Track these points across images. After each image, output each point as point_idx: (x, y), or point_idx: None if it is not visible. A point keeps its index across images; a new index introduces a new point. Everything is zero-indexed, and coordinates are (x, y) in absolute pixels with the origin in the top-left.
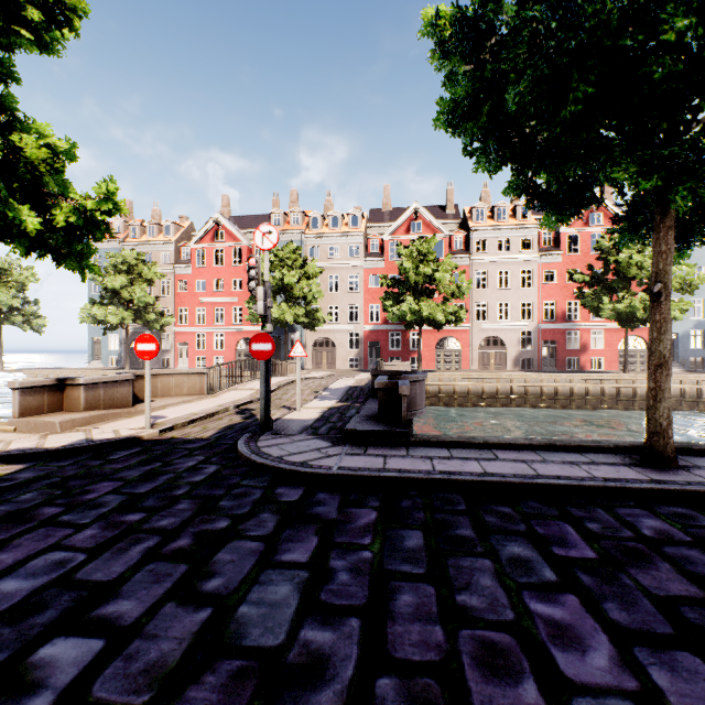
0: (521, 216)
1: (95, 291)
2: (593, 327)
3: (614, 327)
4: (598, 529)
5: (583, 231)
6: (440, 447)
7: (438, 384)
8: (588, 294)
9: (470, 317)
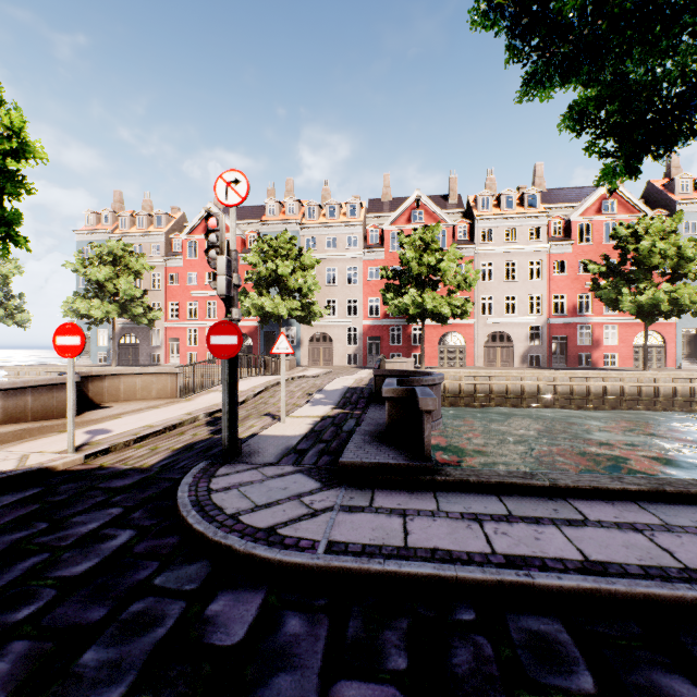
0: (529, 204)
1: (83, 284)
2: (606, 322)
3: (628, 322)
4: None
5: (595, 220)
6: (484, 493)
7: (443, 383)
8: (605, 285)
9: (475, 311)
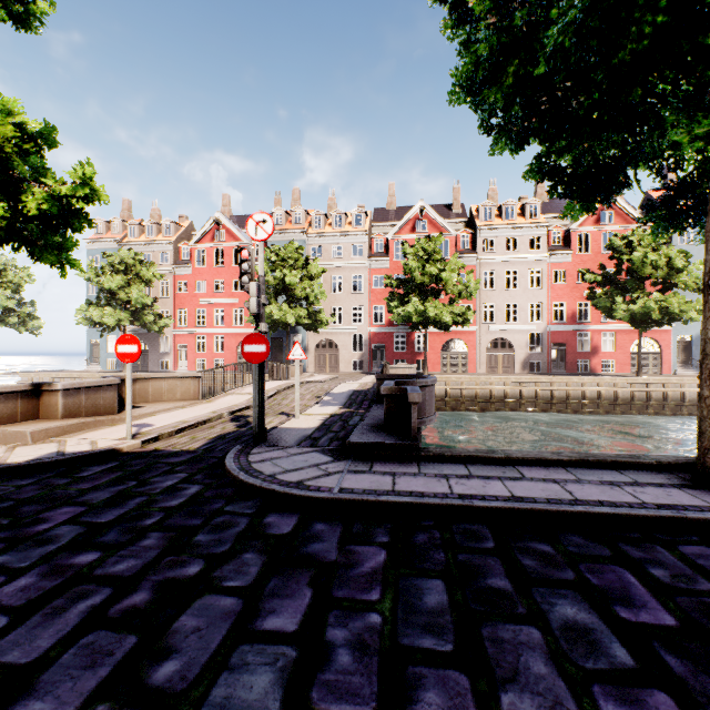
0: (530, 214)
1: (93, 292)
2: (604, 329)
3: (626, 329)
4: (667, 578)
5: (594, 230)
6: (455, 463)
7: (445, 388)
8: (601, 295)
9: (477, 319)
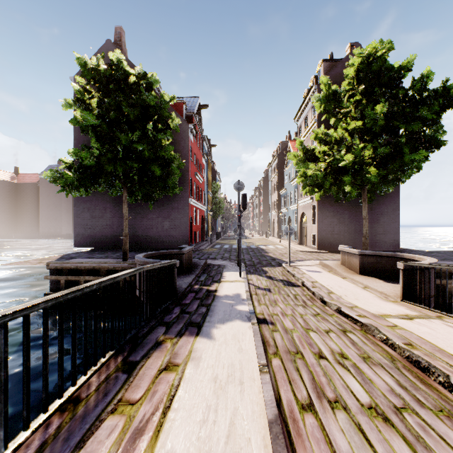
0: None
1: None
2: None
3: None
4: None
5: None
6: None
7: None
8: None
9: None
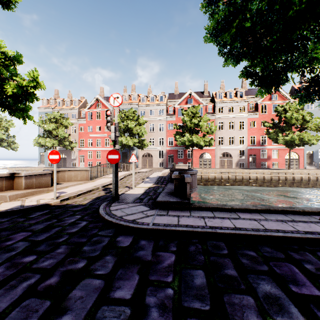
0: (239, 96)
1: (41, 131)
2: (273, 148)
3: (283, 148)
4: (313, 269)
5: (268, 103)
6: (207, 210)
7: (201, 175)
8: (272, 132)
9: (215, 143)
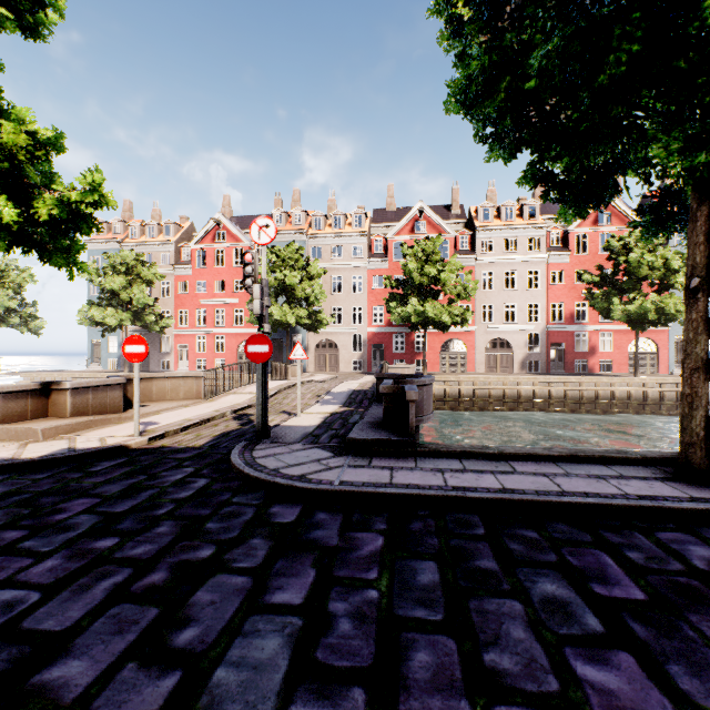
0: (528, 215)
1: (94, 292)
2: (602, 329)
3: (623, 329)
4: (641, 559)
5: (591, 231)
6: (451, 458)
7: (444, 388)
8: (598, 295)
9: (476, 319)
